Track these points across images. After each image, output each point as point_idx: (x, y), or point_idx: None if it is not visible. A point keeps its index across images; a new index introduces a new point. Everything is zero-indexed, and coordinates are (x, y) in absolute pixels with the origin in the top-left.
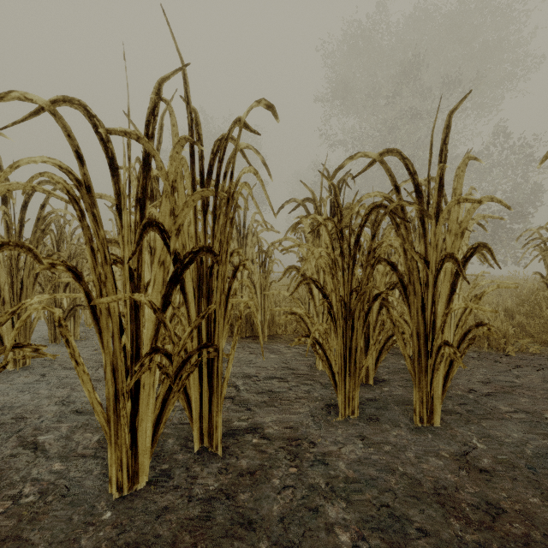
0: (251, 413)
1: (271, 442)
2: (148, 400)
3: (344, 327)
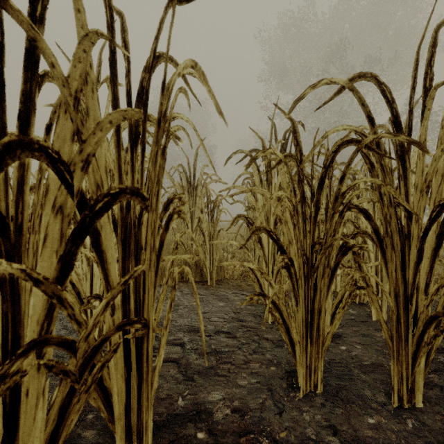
0: (195, 385)
1: (219, 438)
2: (35, 413)
3: (306, 287)
